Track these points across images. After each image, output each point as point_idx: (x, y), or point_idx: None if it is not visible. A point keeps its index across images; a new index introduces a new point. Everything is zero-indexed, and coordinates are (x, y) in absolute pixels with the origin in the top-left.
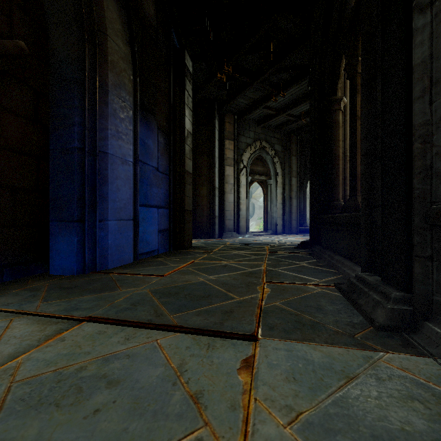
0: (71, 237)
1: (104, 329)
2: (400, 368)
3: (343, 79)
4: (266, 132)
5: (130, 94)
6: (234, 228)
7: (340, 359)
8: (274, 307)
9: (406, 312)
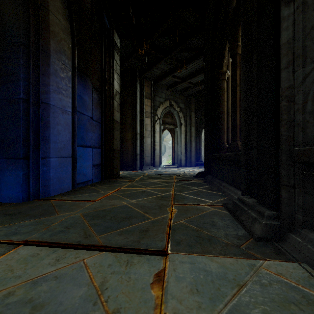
0: (17, 171)
1: (38, 252)
2: (276, 274)
3: (227, 58)
4: (173, 94)
5: (69, 59)
6: (151, 162)
7: (232, 268)
8: (180, 225)
9: (275, 226)
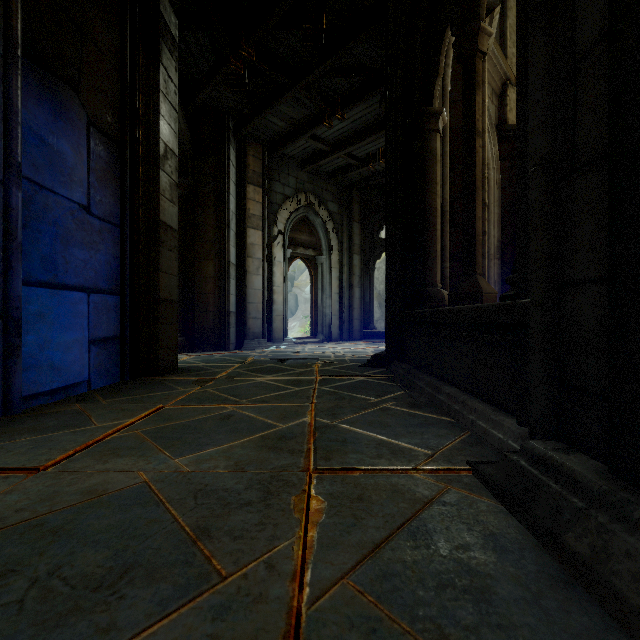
0: None
1: None
2: None
3: (441, 83)
4: (315, 181)
5: None
6: (263, 332)
7: None
8: (343, 614)
9: None
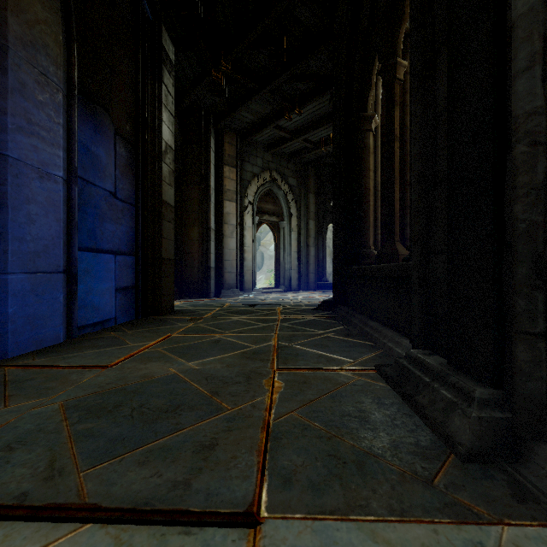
0: None
1: None
2: None
3: (374, 93)
4: (278, 161)
5: (58, 66)
6: (236, 283)
7: None
8: (291, 423)
9: (500, 422)
